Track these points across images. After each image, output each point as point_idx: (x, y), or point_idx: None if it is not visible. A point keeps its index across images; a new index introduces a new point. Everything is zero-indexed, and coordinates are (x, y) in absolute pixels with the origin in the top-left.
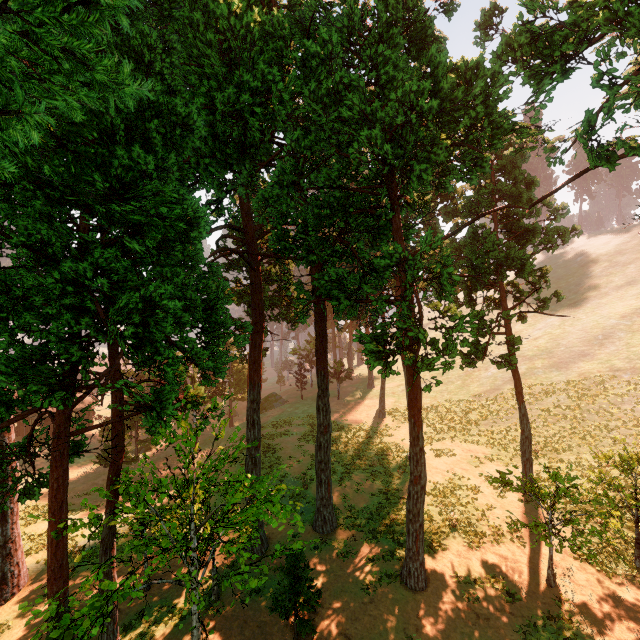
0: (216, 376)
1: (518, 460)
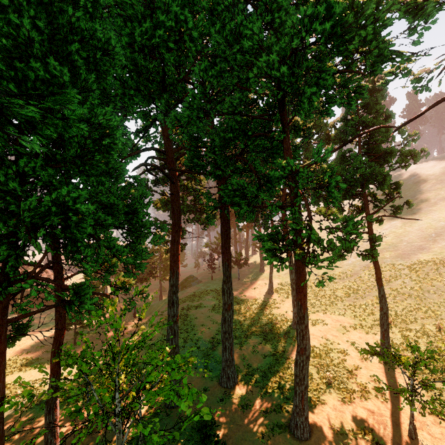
0: (136, 270)
1: (375, 329)
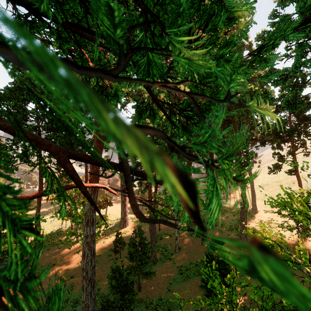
0: None
1: None
